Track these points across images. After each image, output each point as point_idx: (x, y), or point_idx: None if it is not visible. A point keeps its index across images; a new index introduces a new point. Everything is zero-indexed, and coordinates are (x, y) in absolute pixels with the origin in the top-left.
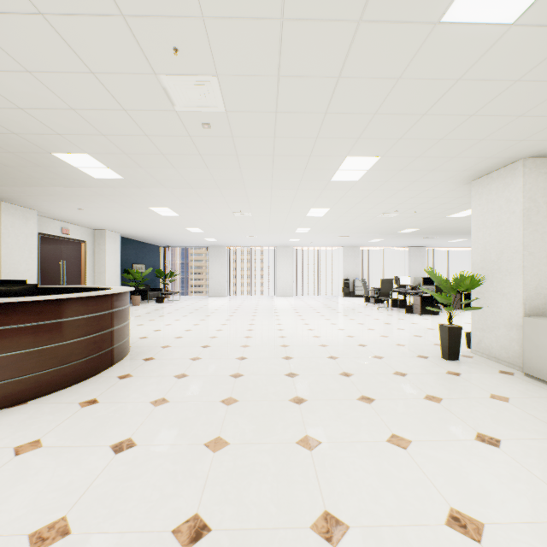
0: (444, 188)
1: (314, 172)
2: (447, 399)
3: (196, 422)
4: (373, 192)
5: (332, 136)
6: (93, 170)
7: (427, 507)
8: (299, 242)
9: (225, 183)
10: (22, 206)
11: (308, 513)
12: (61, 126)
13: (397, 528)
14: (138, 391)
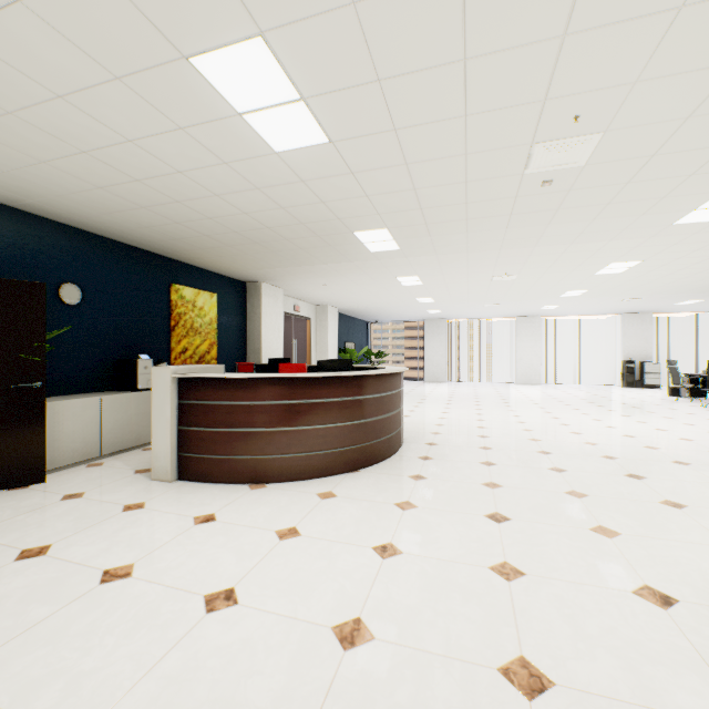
0: None
1: (653, 216)
2: None
3: (556, 509)
4: None
5: None
6: (376, 244)
7: None
8: (554, 309)
9: (513, 242)
10: (274, 285)
11: None
12: (387, 207)
13: None
14: (456, 472)
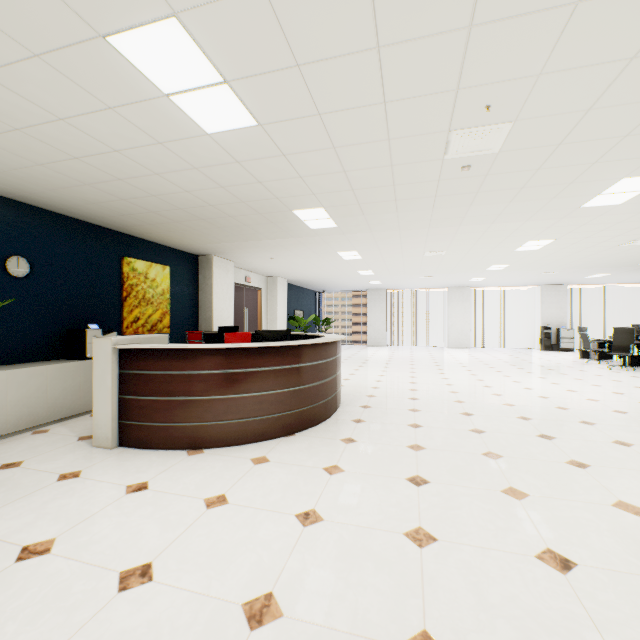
0: None
1: (562, 200)
2: None
3: (472, 470)
4: (635, 216)
5: (616, 158)
6: (315, 222)
7: None
8: (482, 281)
9: (440, 222)
10: (225, 258)
11: None
12: (321, 187)
13: None
14: (384, 435)
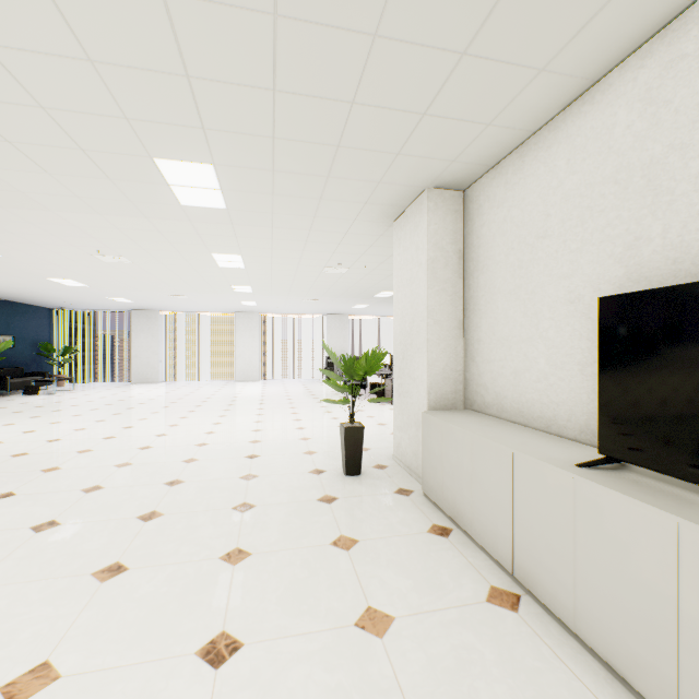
0: (368, 231)
1: (133, 185)
2: (258, 555)
3: None
4: (276, 231)
5: (69, 107)
6: None
7: None
8: (260, 306)
9: None
10: None
11: None
12: None
13: None
14: None
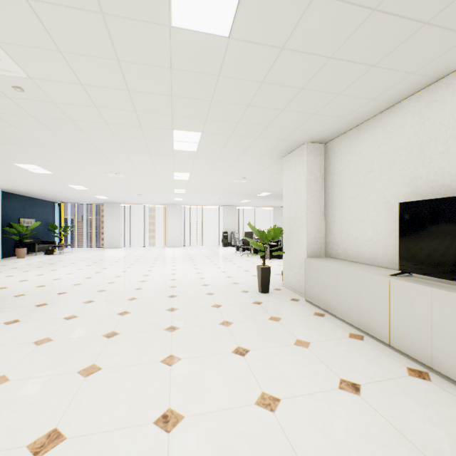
0: (267, 161)
1: (154, 141)
2: (236, 323)
3: None
4: (216, 162)
5: (148, 111)
6: None
7: (150, 410)
8: (184, 201)
9: (78, 145)
10: None
11: (37, 433)
12: None
13: (109, 433)
14: None
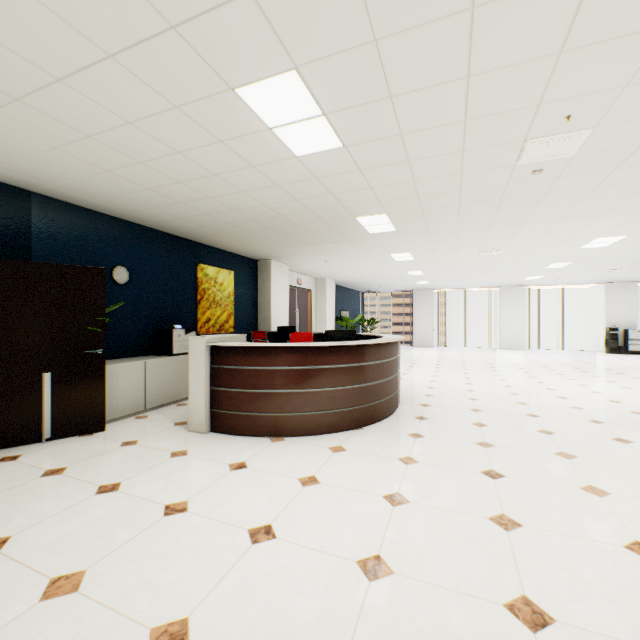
0: None
1: (639, 197)
2: None
3: (547, 468)
4: None
5: None
6: (375, 227)
7: None
8: (538, 280)
9: (501, 222)
10: (281, 262)
11: None
12: (388, 196)
13: None
14: (450, 432)
